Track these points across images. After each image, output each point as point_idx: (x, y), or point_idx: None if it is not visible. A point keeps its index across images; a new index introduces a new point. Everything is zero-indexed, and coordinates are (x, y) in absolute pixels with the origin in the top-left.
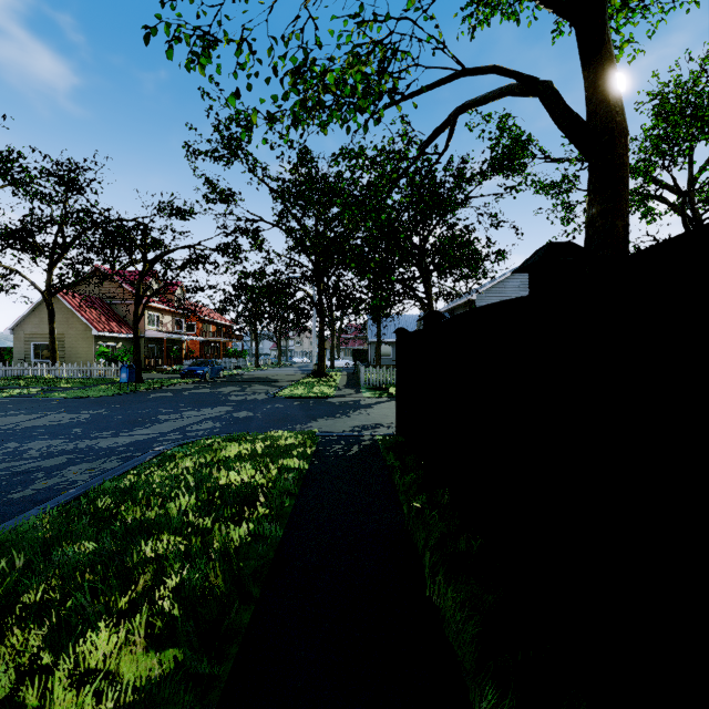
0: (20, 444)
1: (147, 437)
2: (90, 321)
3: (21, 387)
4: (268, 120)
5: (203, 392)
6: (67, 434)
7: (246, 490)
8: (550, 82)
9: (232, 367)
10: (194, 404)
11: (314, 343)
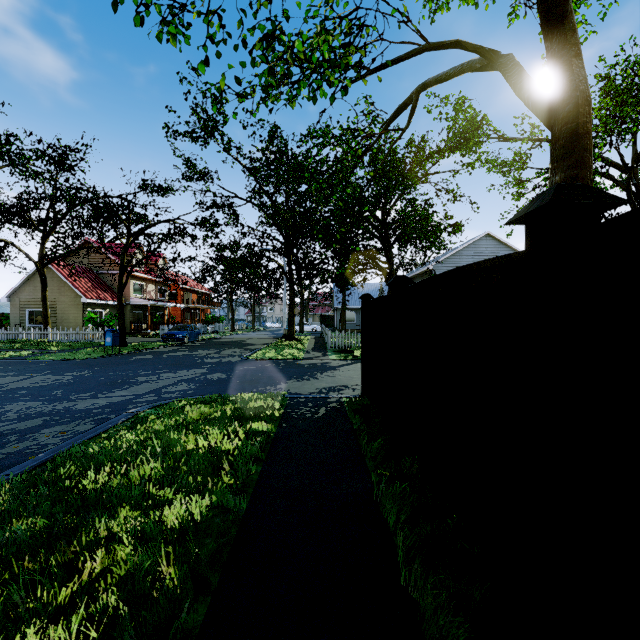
0: (1, 406)
1: (124, 398)
2: (79, 290)
3: (14, 350)
4: (239, 94)
5: (181, 355)
6: (47, 396)
7: (212, 457)
8: (511, 55)
9: (209, 331)
10: (172, 366)
11: (284, 310)
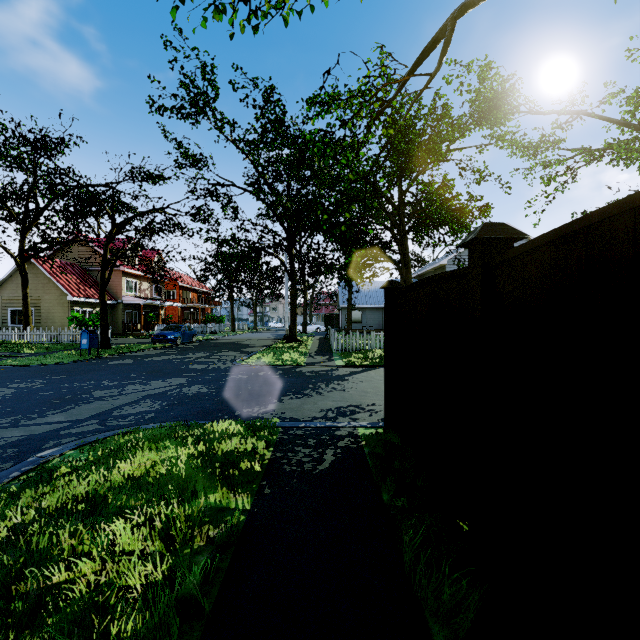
0: None
1: (51, 427)
2: (65, 287)
3: None
4: None
5: (166, 359)
6: None
7: None
8: None
9: (208, 331)
10: (146, 375)
11: (286, 309)
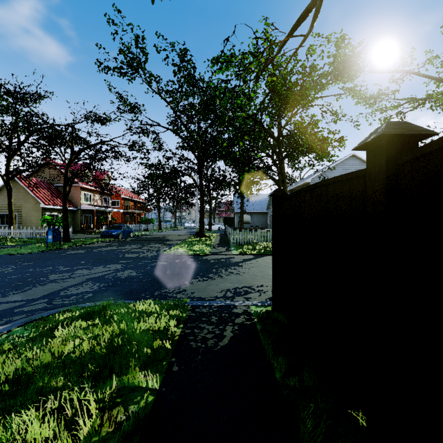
0: None
1: (8, 306)
2: (39, 198)
3: None
4: None
5: (109, 250)
6: None
7: None
8: None
9: (142, 229)
10: (92, 262)
11: (197, 213)
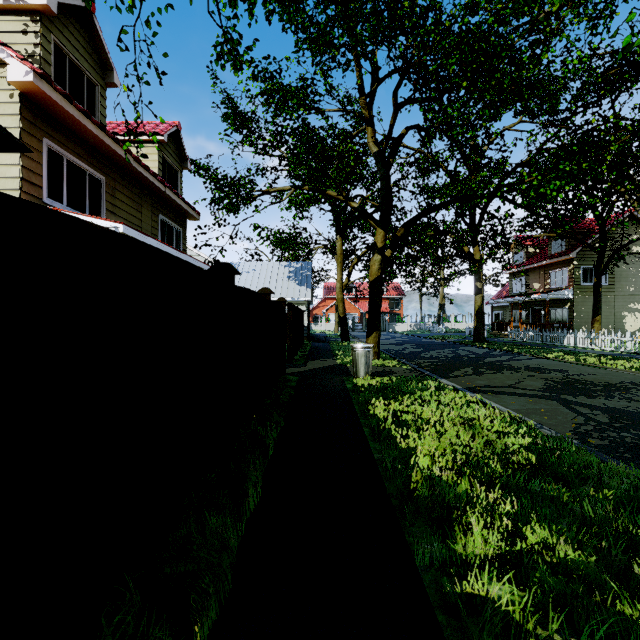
0: None
1: None
2: None
3: None
4: None
5: None
6: None
7: None
8: None
9: None
10: None
11: None
